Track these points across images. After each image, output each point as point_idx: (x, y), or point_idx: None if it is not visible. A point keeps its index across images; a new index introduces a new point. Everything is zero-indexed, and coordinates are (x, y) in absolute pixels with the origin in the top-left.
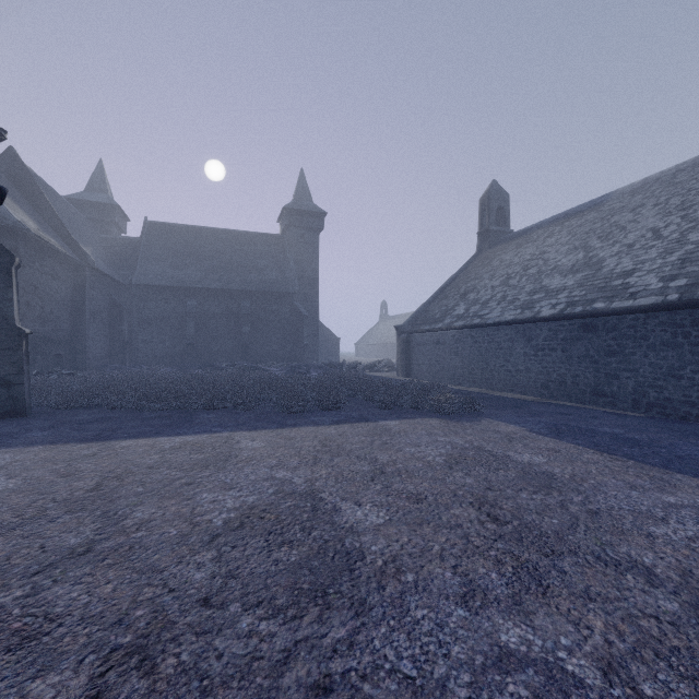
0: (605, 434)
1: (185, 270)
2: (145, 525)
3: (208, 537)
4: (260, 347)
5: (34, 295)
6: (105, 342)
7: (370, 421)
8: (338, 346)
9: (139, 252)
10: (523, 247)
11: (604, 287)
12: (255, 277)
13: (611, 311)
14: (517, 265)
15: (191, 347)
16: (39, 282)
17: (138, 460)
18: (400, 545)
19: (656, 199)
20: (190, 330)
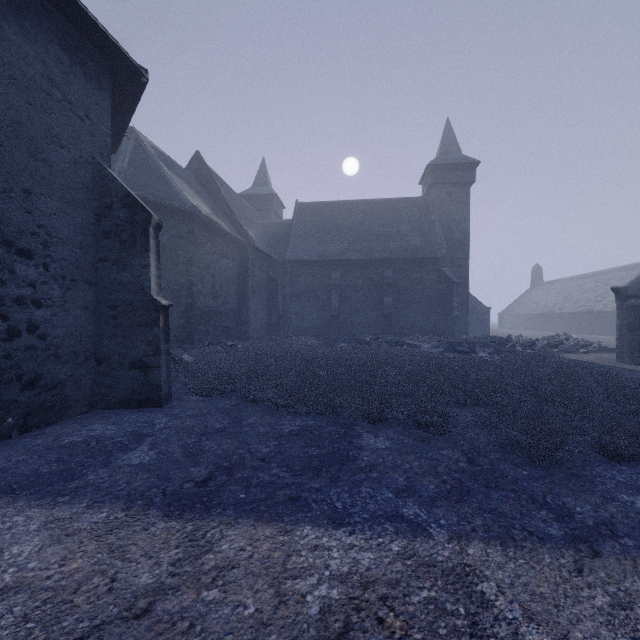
0: None
1: (329, 244)
2: None
3: None
4: (402, 319)
5: (207, 273)
6: (264, 315)
7: None
8: (486, 317)
9: (291, 232)
10: None
11: None
12: (396, 245)
13: None
14: None
15: (335, 319)
16: (211, 261)
17: None
18: None
19: None
20: (334, 302)
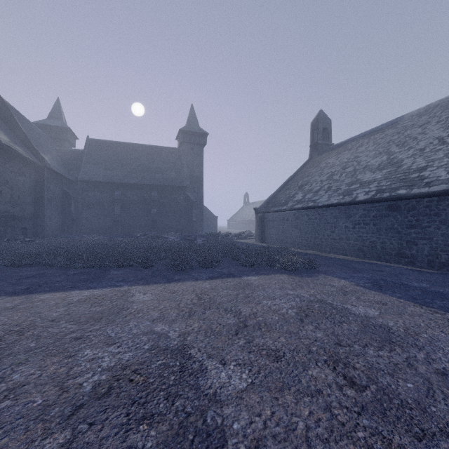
0: (416, 288)
1: (113, 171)
2: (15, 391)
3: (69, 409)
4: (164, 223)
5: (5, 186)
6: (58, 219)
7: (236, 276)
8: (216, 222)
9: (82, 159)
10: (342, 154)
11: (404, 179)
12: (160, 176)
13: (411, 196)
14: (338, 166)
15: (117, 223)
16: (9, 177)
17: (46, 313)
18: (263, 421)
19: (438, 118)
20: (117, 211)
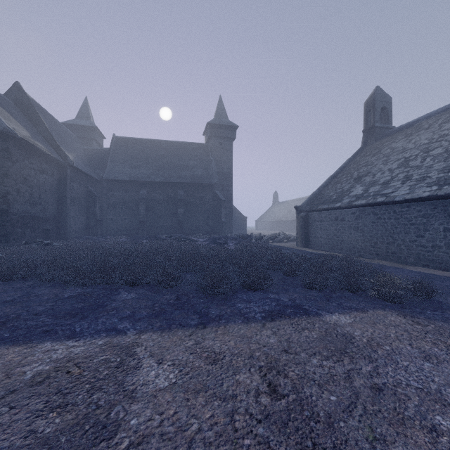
0: None
1: (139, 169)
2: None
3: None
4: (190, 223)
5: (24, 184)
6: (83, 220)
7: (311, 313)
8: (245, 223)
9: (108, 157)
10: (415, 135)
11: None
12: (187, 173)
13: None
14: (413, 149)
15: (142, 223)
16: (29, 175)
17: None
18: None
19: None
20: (142, 211)
